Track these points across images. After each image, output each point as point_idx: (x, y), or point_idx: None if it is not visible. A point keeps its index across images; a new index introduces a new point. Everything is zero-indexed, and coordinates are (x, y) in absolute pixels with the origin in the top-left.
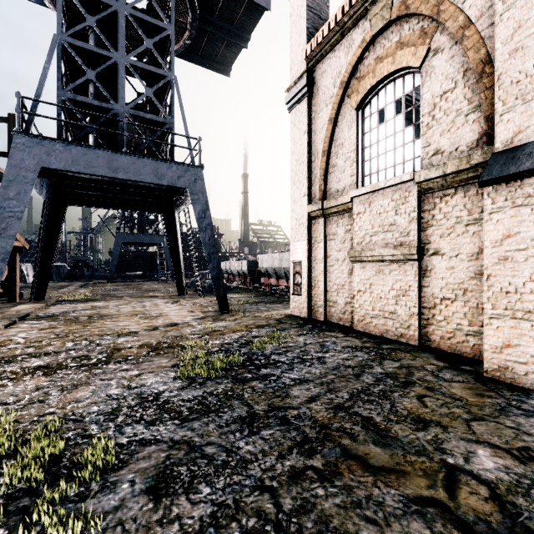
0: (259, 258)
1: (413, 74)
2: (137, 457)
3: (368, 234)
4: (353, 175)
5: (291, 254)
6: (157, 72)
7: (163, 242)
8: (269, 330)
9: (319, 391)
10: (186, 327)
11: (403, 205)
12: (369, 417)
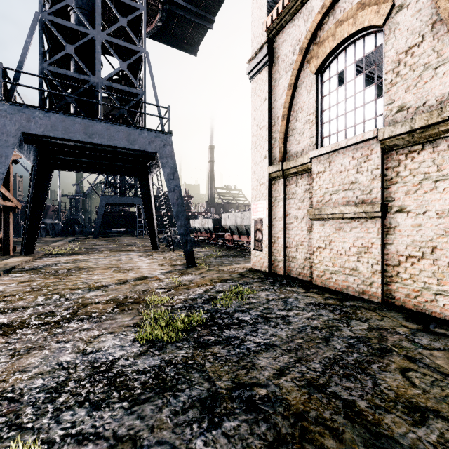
0: (223, 216)
1: (374, 34)
2: None
3: (328, 192)
4: (312, 137)
5: (252, 212)
6: (130, 47)
7: (140, 203)
8: (232, 285)
9: (287, 361)
10: (154, 281)
11: (365, 163)
12: (351, 401)
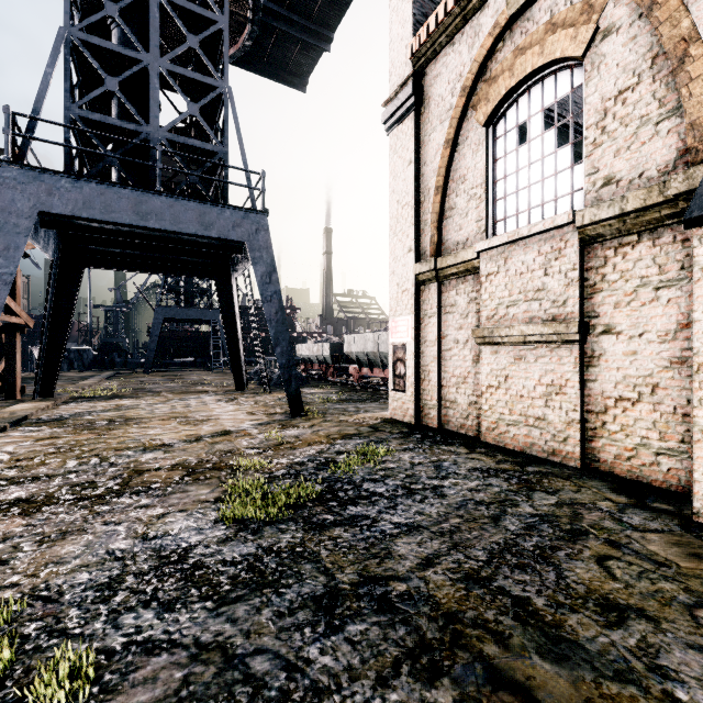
0: (345, 339)
1: (571, 69)
2: (133, 680)
3: (503, 303)
4: (480, 220)
5: (391, 333)
6: (204, 81)
7: (217, 318)
8: (359, 443)
9: (438, 547)
10: (242, 437)
11: (556, 261)
12: (524, 598)
